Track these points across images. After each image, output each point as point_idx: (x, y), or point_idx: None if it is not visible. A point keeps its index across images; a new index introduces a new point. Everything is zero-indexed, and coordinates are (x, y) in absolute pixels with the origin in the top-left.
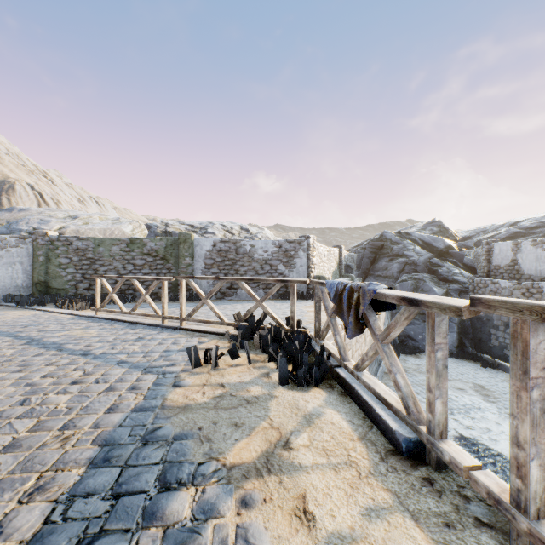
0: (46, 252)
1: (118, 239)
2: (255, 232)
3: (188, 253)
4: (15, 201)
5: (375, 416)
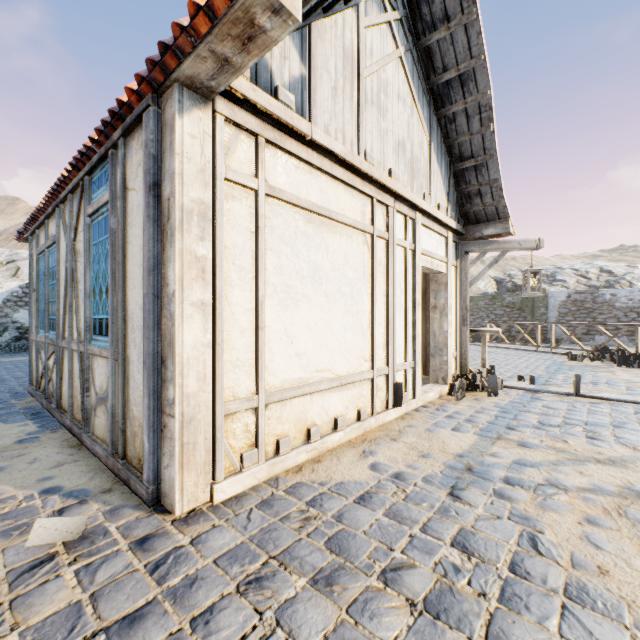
0: None
1: (483, 296)
2: (621, 272)
3: (542, 304)
4: None
5: None
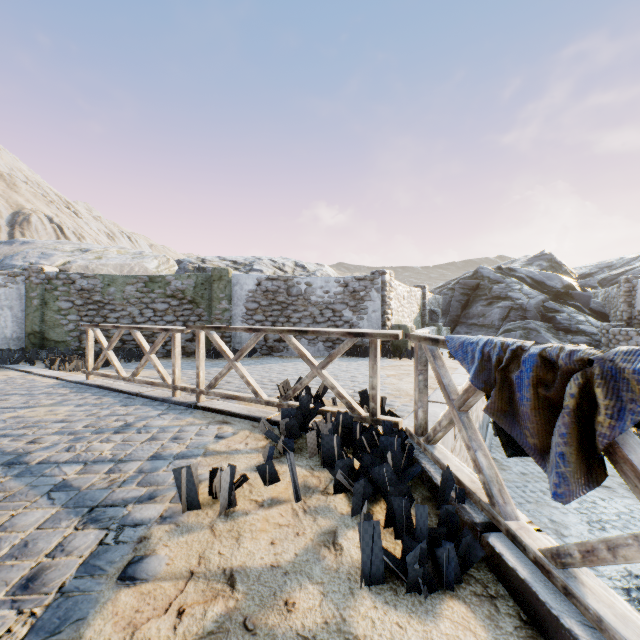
0: (41, 294)
1: (134, 277)
2: (312, 269)
3: (224, 294)
4: (30, 235)
5: None
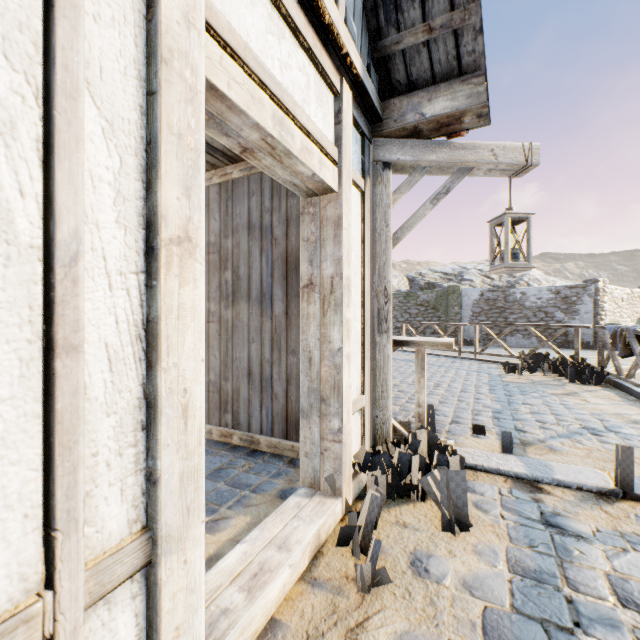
0: None
1: (397, 294)
2: (518, 274)
3: (456, 303)
4: None
5: (631, 391)
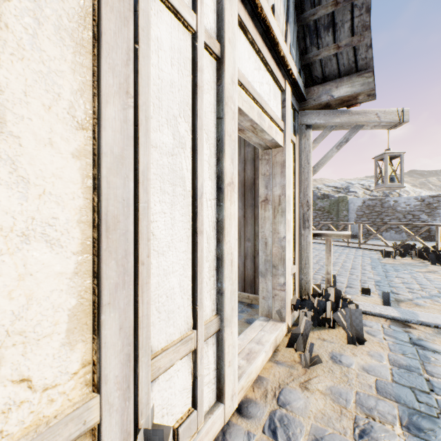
0: None
1: None
2: None
3: (344, 208)
4: None
5: None
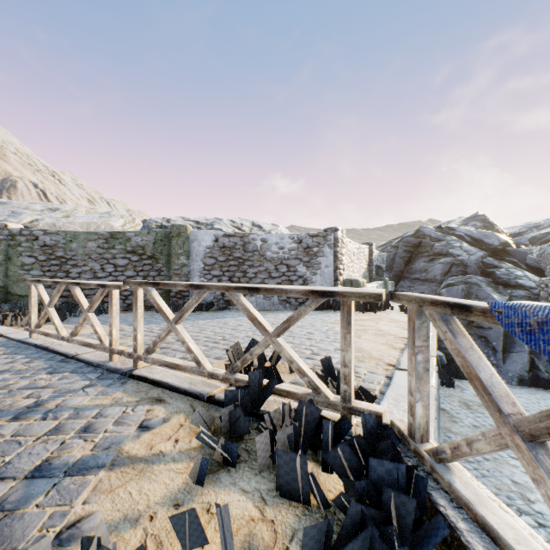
0: (5, 249)
1: (95, 233)
2: (268, 228)
3: (183, 250)
4: (16, 199)
5: None
